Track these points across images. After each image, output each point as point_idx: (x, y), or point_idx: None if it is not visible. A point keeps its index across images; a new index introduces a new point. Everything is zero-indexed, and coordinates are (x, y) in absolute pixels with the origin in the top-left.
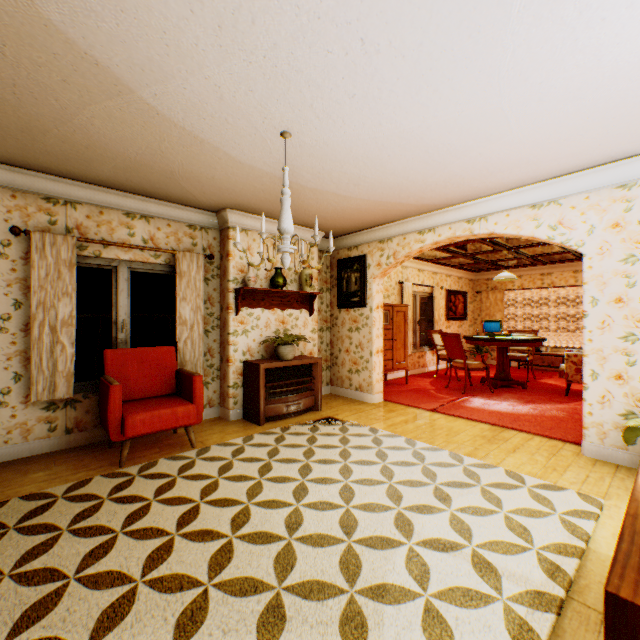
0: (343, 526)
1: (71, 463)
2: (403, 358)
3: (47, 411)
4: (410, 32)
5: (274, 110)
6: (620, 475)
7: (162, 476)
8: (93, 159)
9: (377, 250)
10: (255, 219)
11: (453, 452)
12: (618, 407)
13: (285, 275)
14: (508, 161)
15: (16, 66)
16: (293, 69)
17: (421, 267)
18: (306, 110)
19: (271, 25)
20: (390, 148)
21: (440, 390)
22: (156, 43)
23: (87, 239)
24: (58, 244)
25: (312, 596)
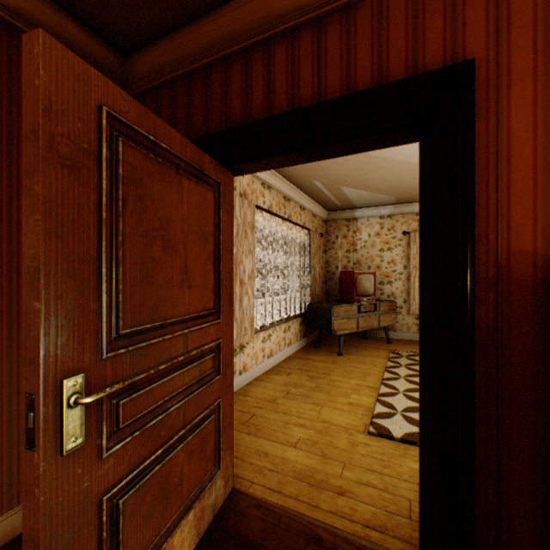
0: None
1: None
2: None
3: (416, 320)
4: None
5: None
6: None
7: None
8: None
9: None
10: None
11: None
12: None
13: None
14: None
15: (405, 177)
16: None
17: None
18: None
19: None
20: None
21: None
22: None
23: None
24: None
25: None
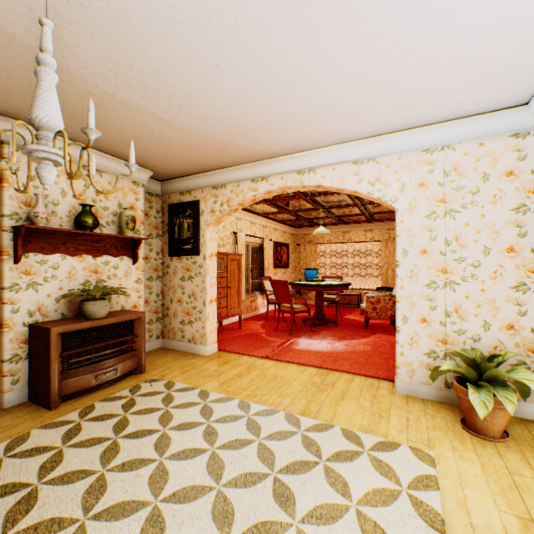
0: None
1: None
2: (237, 304)
3: None
4: None
5: None
6: (430, 411)
7: None
8: None
9: (211, 196)
10: None
11: (289, 412)
12: (423, 347)
13: (99, 215)
14: (342, 106)
15: None
16: None
17: (254, 220)
18: None
19: None
20: (220, 50)
21: (271, 333)
22: None
23: None
24: None
25: None
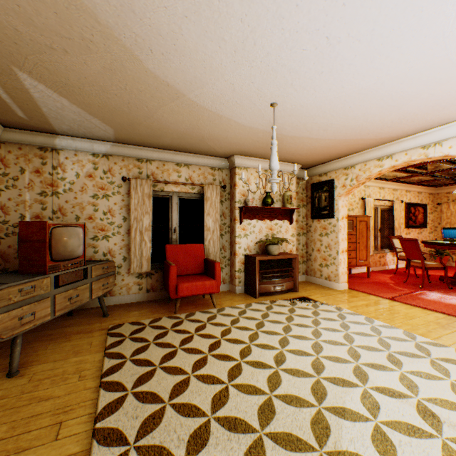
0: (314, 367)
1: (150, 308)
2: (365, 257)
3: (138, 278)
4: (363, 24)
5: (266, 91)
6: None
7: (198, 321)
8: (161, 135)
9: (342, 175)
10: (252, 160)
11: (407, 331)
12: None
13: (272, 197)
14: None
15: (130, 94)
16: (279, 65)
17: (381, 185)
18: (287, 87)
19: (265, 43)
20: (351, 102)
21: (398, 284)
22: (199, 68)
23: (157, 181)
24: (143, 185)
25: (292, 404)
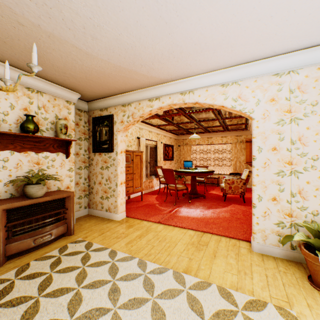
0: None
1: None
2: (140, 185)
3: None
4: None
5: None
6: (282, 269)
7: None
8: None
9: (121, 111)
10: None
11: (176, 270)
12: (274, 219)
13: (40, 123)
14: (216, 37)
15: None
16: None
17: (151, 130)
18: None
19: None
20: None
21: (162, 203)
22: None
23: None
24: None
25: None
